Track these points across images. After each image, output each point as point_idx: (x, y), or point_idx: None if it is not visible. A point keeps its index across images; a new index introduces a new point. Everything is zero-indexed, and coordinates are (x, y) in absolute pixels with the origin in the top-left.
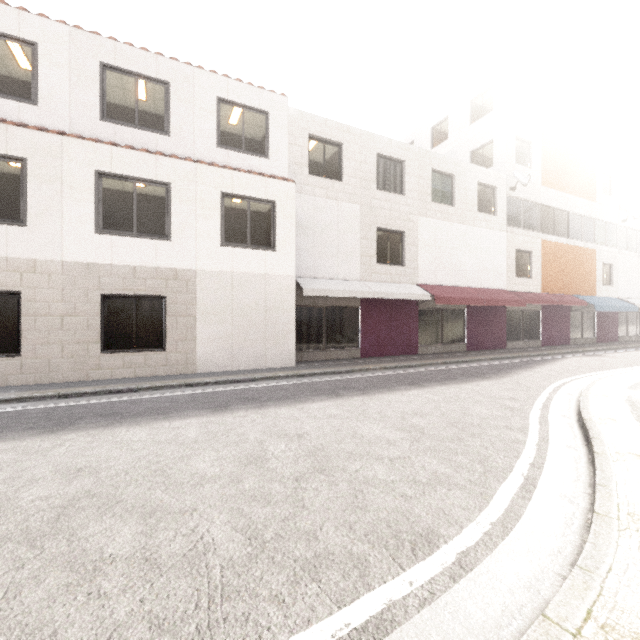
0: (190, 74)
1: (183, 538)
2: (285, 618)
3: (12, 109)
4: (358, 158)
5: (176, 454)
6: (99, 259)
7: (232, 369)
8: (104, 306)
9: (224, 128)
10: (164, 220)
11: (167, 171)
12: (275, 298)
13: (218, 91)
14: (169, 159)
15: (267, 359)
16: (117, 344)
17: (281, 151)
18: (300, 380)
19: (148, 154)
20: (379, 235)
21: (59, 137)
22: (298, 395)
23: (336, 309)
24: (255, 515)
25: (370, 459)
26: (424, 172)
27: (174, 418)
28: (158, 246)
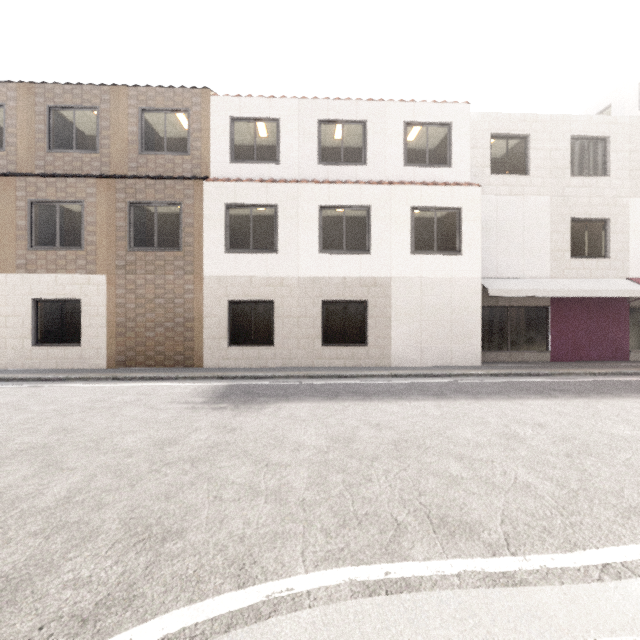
0: (382, 108)
1: (501, 476)
2: (633, 534)
3: (265, 170)
4: (547, 146)
5: (438, 424)
6: (321, 273)
7: (420, 365)
8: (323, 310)
9: (410, 148)
10: (365, 237)
11: (368, 196)
12: (460, 300)
13: (405, 116)
14: (369, 186)
15: (452, 357)
16: (332, 340)
17: (463, 157)
18: (496, 379)
19: (354, 185)
20: (574, 226)
21: (296, 185)
22: (506, 392)
23: (521, 309)
24: (549, 473)
25: (636, 453)
26: (638, 144)
27: (408, 400)
28: (361, 259)
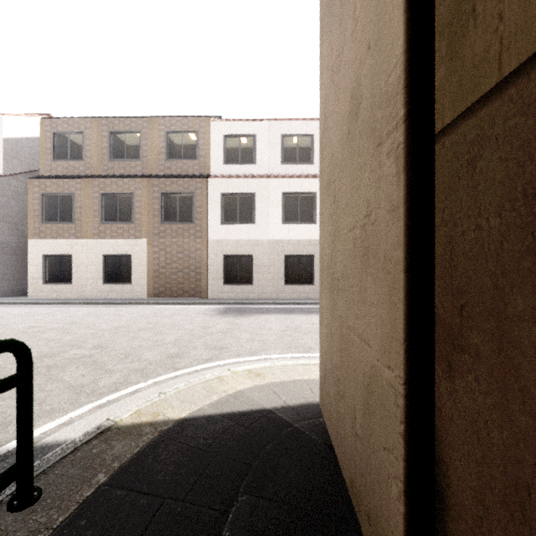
0: None
1: None
2: None
3: (246, 169)
4: None
5: None
6: (283, 237)
7: None
8: (284, 261)
9: None
10: (313, 213)
11: (314, 186)
12: None
13: None
14: (315, 179)
15: None
16: (290, 281)
17: None
18: None
19: (305, 179)
20: None
21: (267, 179)
22: None
23: None
24: None
25: None
26: None
27: None
28: (310, 228)
